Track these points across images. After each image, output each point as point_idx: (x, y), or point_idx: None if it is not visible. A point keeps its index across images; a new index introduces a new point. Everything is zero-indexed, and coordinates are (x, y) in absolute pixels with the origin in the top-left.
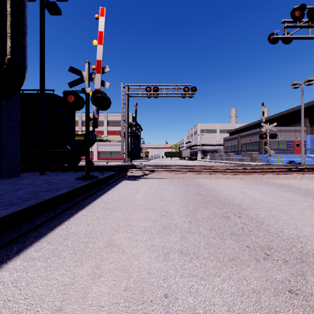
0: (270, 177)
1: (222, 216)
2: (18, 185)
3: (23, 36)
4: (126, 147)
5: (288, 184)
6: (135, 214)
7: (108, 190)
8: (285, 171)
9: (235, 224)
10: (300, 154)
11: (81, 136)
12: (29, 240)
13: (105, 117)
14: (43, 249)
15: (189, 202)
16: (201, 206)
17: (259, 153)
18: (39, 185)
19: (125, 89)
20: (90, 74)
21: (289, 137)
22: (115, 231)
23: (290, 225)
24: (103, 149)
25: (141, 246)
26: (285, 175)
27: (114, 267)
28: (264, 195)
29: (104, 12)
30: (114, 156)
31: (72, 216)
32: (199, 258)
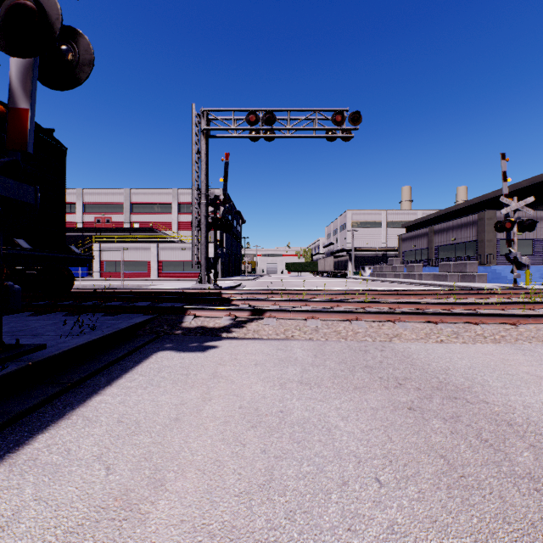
0: None
1: None
2: None
3: None
4: (202, 249)
5: None
6: None
7: None
8: None
9: None
10: None
11: (129, 232)
12: None
13: (175, 198)
14: None
15: None
16: None
17: (477, 264)
18: None
19: (201, 119)
20: None
21: (537, 232)
22: None
23: None
24: (168, 256)
25: None
26: None
27: None
28: None
29: None
30: (190, 269)
31: None
32: None
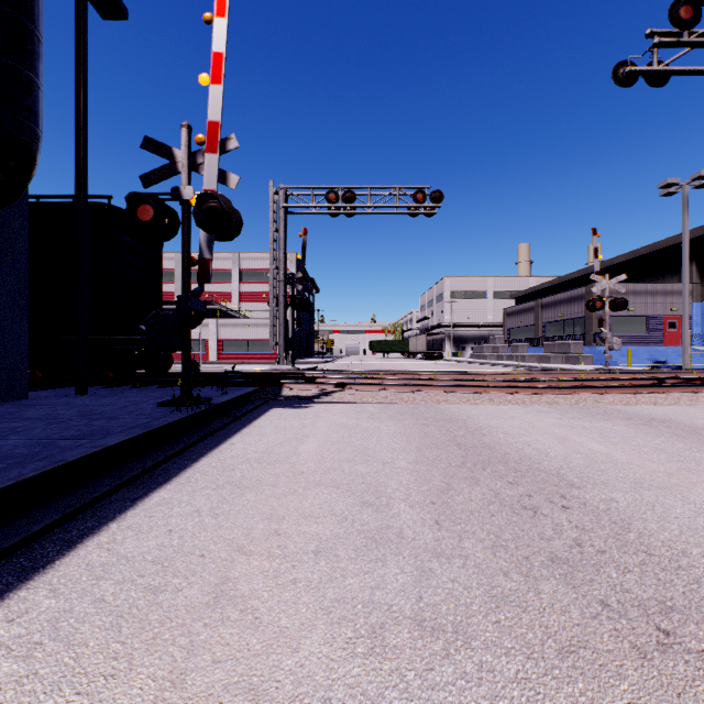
0: (619, 400)
1: (518, 506)
2: (15, 421)
3: (31, 63)
4: (281, 330)
5: (665, 417)
6: (296, 499)
7: (234, 433)
8: (653, 386)
9: (558, 531)
10: (680, 347)
11: None
12: (1, 580)
13: (236, 263)
14: (30, 614)
15: (432, 465)
16: (464, 476)
17: (585, 344)
18: (64, 421)
19: (280, 196)
20: (191, 155)
21: (652, 307)
22: (239, 553)
23: (702, 533)
24: (230, 334)
25: (307, 601)
26: (654, 396)
27: (223, 678)
28: (613, 446)
29: (226, 7)
30: (255, 350)
31: (134, 504)
32: (472, 646)
